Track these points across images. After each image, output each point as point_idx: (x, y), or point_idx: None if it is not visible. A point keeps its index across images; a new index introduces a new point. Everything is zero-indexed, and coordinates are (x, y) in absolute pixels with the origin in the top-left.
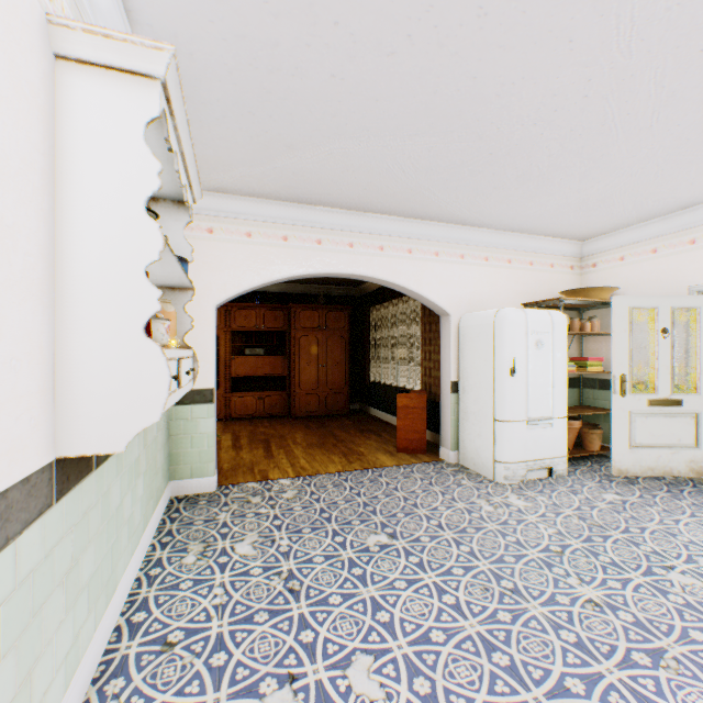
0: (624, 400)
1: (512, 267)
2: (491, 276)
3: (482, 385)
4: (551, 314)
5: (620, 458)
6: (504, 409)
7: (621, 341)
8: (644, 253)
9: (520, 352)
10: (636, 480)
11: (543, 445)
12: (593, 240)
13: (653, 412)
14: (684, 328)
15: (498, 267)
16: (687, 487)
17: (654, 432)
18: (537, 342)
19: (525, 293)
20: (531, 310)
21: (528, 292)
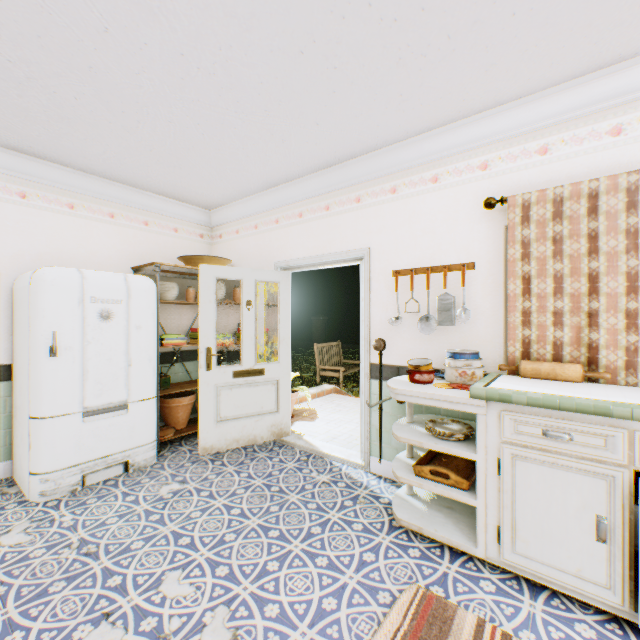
0: (210, 374)
1: (117, 223)
2: (81, 229)
3: (24, 369)
4: (131, 279)
5: (206, 436)
6: (42, 401)
7: (207, 312)
8: (251, 228)
9: (70, 324)
10: (224, 454)
11: (114, 437)
12: (217, 210)
13: (238, 383)
14: (273, 301)
15: (93, 219)
16: (264, 452)
17: (239, 403)
18: (104, 312)
19: (138, 256)
20: (97, 272)
21: (143, 255)
